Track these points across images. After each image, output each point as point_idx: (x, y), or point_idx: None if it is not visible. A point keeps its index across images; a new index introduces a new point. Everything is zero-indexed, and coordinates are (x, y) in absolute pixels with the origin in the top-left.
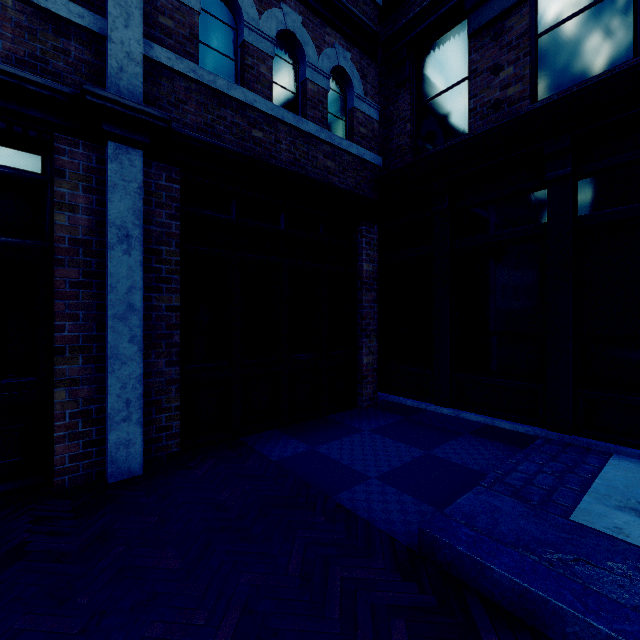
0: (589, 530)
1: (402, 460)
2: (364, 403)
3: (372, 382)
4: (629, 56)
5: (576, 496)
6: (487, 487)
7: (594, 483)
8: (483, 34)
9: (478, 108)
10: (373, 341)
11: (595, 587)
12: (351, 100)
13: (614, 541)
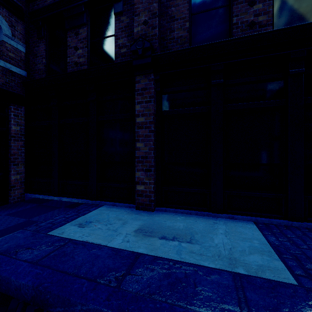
0: (49, 236)
1: (7, 226)
2: (13, 200)
3: (20, 189)
4: (114, 61)
5: (64, 224)
6: (25, 229)
7: (80, 217)
8: (72, 31)
9: (70, 62)
10: (21, 167)
11: (17, 257)
12: (1, 36)
13: (54, 237)
